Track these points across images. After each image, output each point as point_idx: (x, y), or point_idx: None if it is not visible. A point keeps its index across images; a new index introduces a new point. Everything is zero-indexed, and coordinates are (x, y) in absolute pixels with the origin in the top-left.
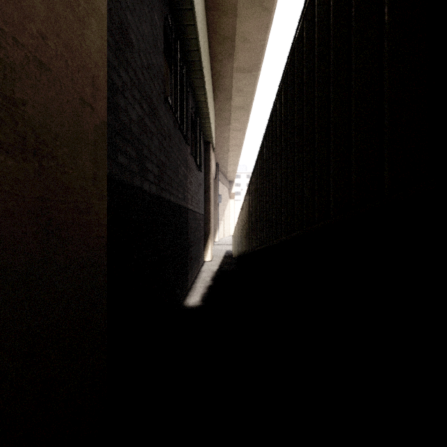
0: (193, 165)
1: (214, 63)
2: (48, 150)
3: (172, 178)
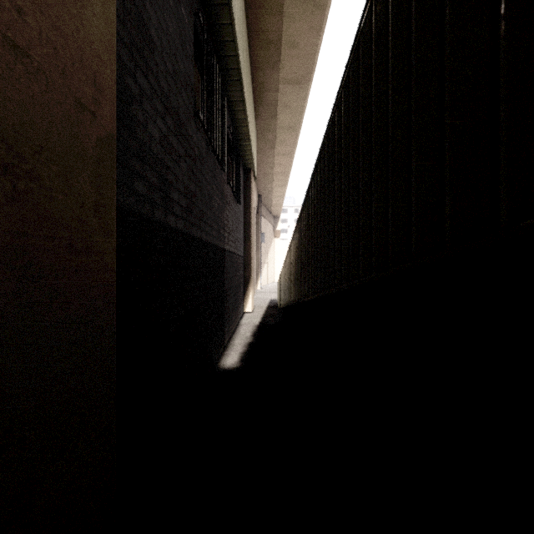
0: (230, 197)
1: (255, 73)
2: (27, 167)
3: (205, 211)
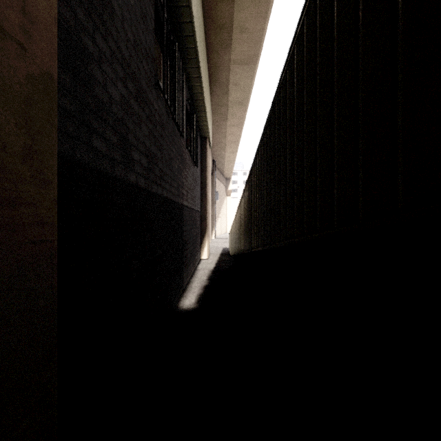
0: (188, 160)
1: (210, 54)
2: None
3: (165, 171)
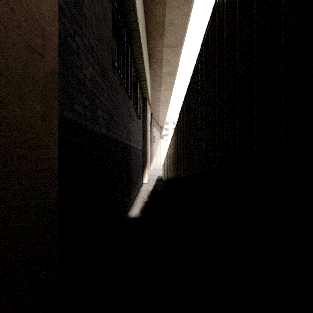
0: (134, 114)
1: (149, 41)
2: None
3: (119, 123)
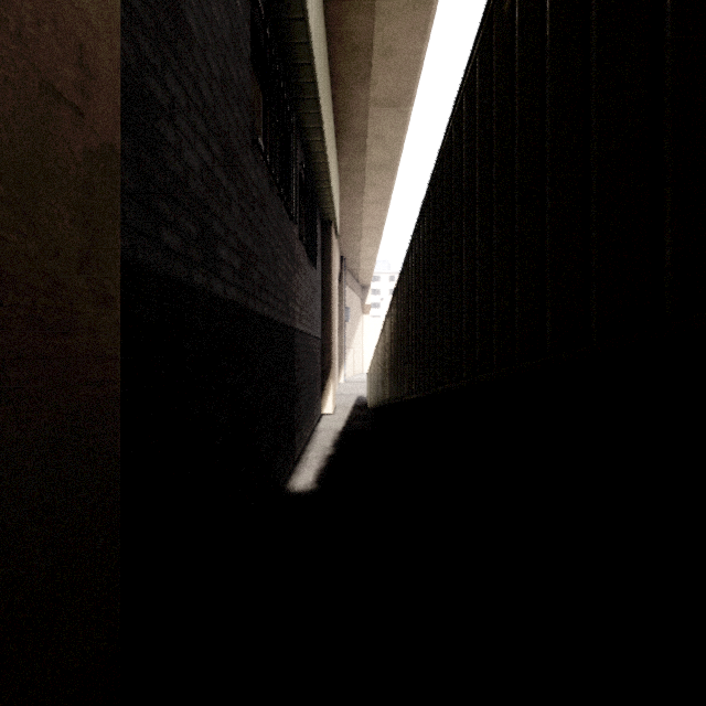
0: (302, 258)
1: (337, 91)
2: None
3: (267, 277)
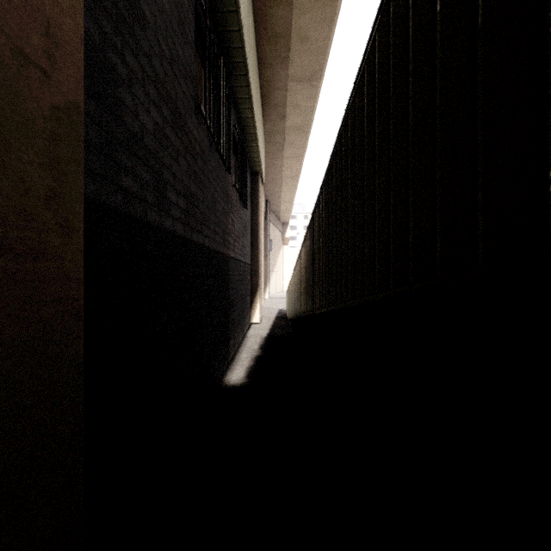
0: (236, 201)
1: (263, 69)
2: None
3: (207, 215)
